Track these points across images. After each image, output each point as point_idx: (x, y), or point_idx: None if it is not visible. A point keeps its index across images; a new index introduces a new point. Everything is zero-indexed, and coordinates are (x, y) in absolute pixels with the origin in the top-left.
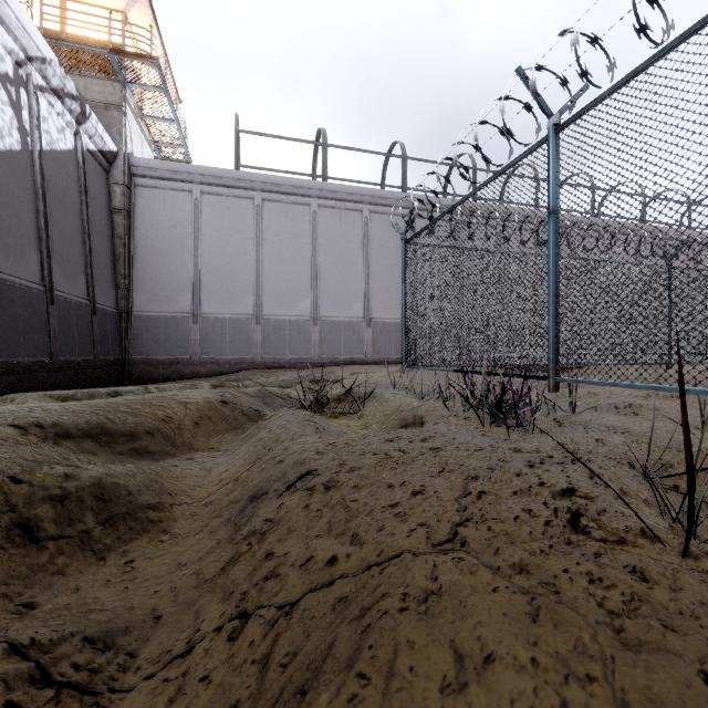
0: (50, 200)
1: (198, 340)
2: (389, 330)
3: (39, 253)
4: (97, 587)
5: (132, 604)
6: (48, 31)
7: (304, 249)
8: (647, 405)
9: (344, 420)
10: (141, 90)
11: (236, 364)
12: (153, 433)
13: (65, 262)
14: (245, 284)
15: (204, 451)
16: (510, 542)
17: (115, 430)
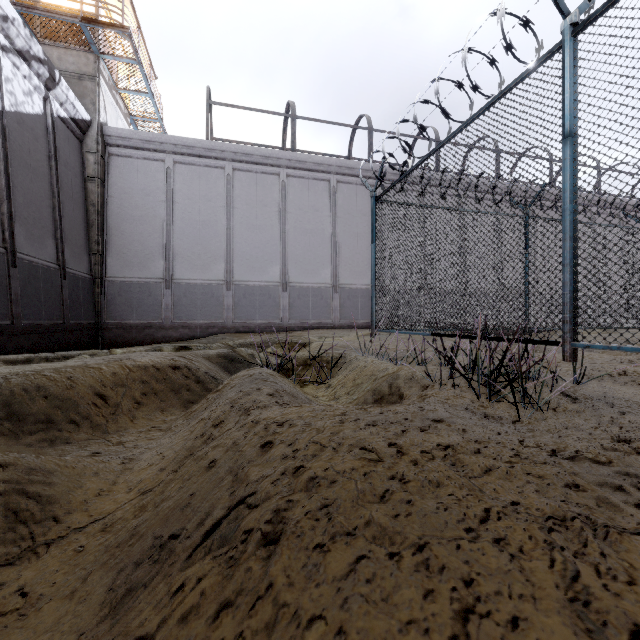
0: (14, 162)
1: (170, 305)
2: (356, 295)
3: None
4: None
5: None
6: (22, 2)
7: (274, 217)
8: None
9: (310, 389)
10: (114, 61)
11: (207, 328)
12: (78, 409)
13: (31, 226)
14: (216, 251)
15: (142, 430)
16: None
17: (27, 407)
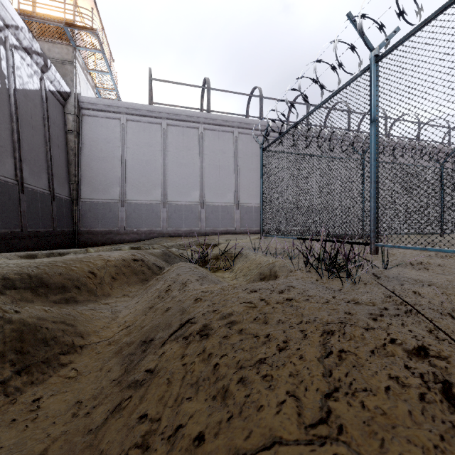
0: (22, 123)
1: (124, 217)
2: (251, 211)
3: (13, 158)
4: (2, 427)
5: (21, 451)
6: (23, 12)
7: (195, 157)
8: (433, 262)
9: (220, 273)
10: (86, 51)
11: (149, 234)
12: (80, 283)
13: (33, 165)
14: (155, 181)
15: (117, 297)
16: (391, 427)
17: (51, 282)
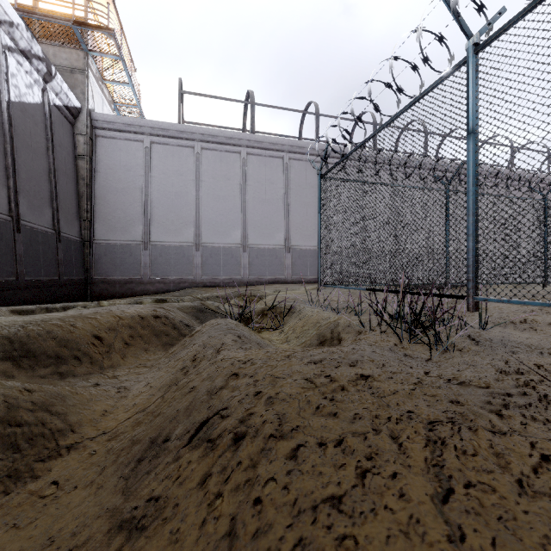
0: (18, 144)
1: (148, 263)
2: (305, 255)
3: (6, 189)
4: None
5: None
6: (23, 8)
7: (236, 189)
8: (541, 320)
9: (267, 334)
10: (100, 57)
11: (179, 283)
12: (80, 349)
13: (32, 197)
14: (186, 218)
15: (131, 367)
16: None
17: (40, 348)
